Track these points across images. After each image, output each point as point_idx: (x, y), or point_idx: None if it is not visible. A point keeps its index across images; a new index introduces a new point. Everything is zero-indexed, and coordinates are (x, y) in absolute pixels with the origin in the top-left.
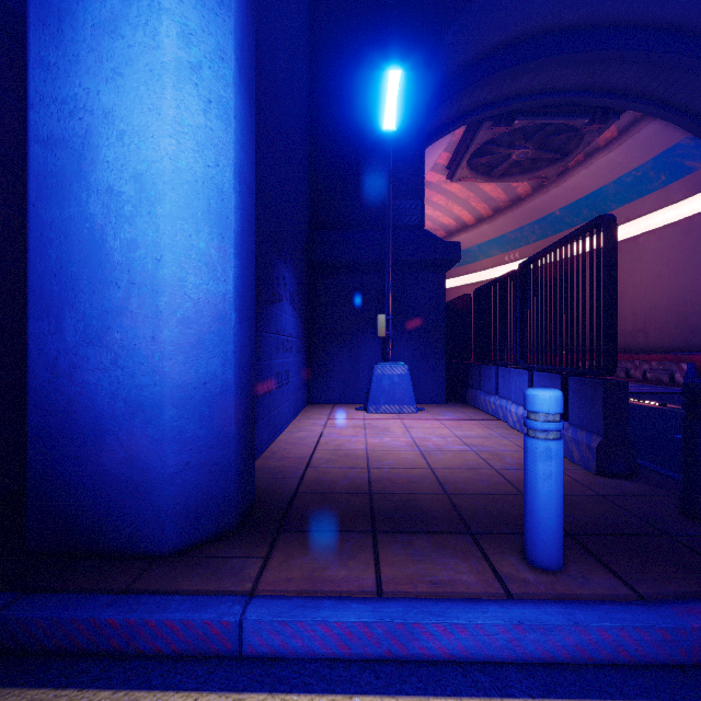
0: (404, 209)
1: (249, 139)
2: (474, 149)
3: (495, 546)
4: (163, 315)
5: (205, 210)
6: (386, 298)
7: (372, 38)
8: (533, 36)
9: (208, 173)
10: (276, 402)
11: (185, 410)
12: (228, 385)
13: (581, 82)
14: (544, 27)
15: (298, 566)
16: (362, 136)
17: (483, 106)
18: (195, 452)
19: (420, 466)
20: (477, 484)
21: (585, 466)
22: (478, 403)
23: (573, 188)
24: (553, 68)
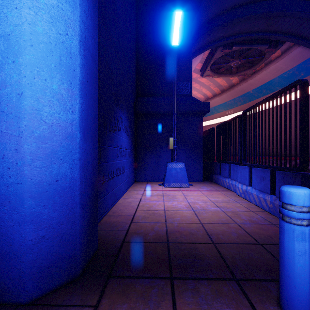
0: (182, 86)
1: (92, 26)
2: (213, 61)
3: (256, 293)
4: (23, 134)
5: (57, 63)
6: (173, 129)
7: (166, 3)
8: (243, 5)
9: (59, 38)
10: (116, 183)
11: (41, 200)
12: (74, 181)
13: (265, 28)
14: (249, 0)
15: None
16: (161, 51)
17: (218, 40)
18: (49, 228)
19: (194, 221)
20: (230, 235)
21: None
22: (219, 182)
23: (259, 80)
24: (252, 21)
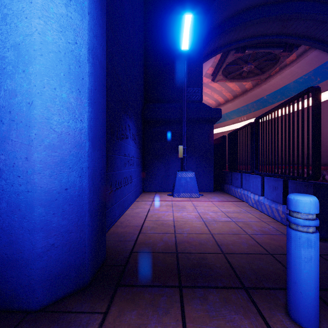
0: (192, 92)
1: (100, 33)
2: (225, 65)
3: (264, 301)
4: (34, 143)
5: (66, 72)
6: (183, 137)
7: (176, 5)
8: (256, 7)
9: (69, 47)
10: (124, 193)
11: (51, 208)
12: (83, 189)
13: (279, 31)
14: (262, 2)
15: (127, 323)
16: (170, 55)
17: (230, 43)
18: (58, 236)
19: (204, 232)
20: (240, 246)
21: None
22: (230, 192)
23: (273, 85)
24: (266, 23)
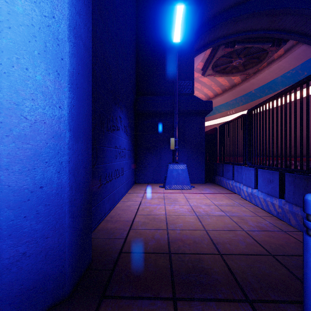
0: (183, 85)
1: (85, 12)
2: (215, 60)
3: None
4: None
5: (41, 50)
6: (174, 129)
7: None
8: (246, 2)
9: (44, 21)
10: (115, 186)
11: (21, 210)
12: (62, 187)
13: (268, 26)
14: None
15: None
16: (162, 48)
17: (220, 38)
18: (31, 243)
19: (198, 228)
20: (237, 245)
21: (300, 229)
22: (222, 183)
23: (261, 79)
24: (255, 18)
